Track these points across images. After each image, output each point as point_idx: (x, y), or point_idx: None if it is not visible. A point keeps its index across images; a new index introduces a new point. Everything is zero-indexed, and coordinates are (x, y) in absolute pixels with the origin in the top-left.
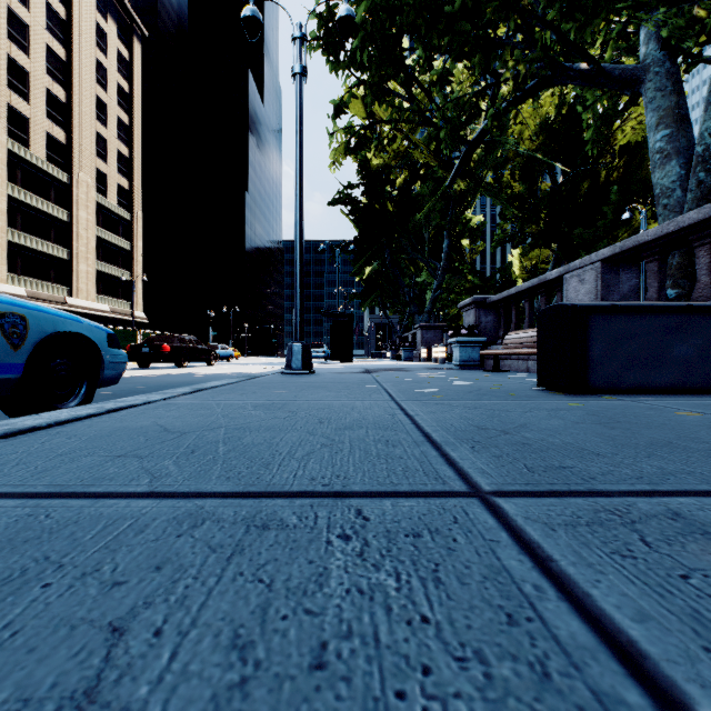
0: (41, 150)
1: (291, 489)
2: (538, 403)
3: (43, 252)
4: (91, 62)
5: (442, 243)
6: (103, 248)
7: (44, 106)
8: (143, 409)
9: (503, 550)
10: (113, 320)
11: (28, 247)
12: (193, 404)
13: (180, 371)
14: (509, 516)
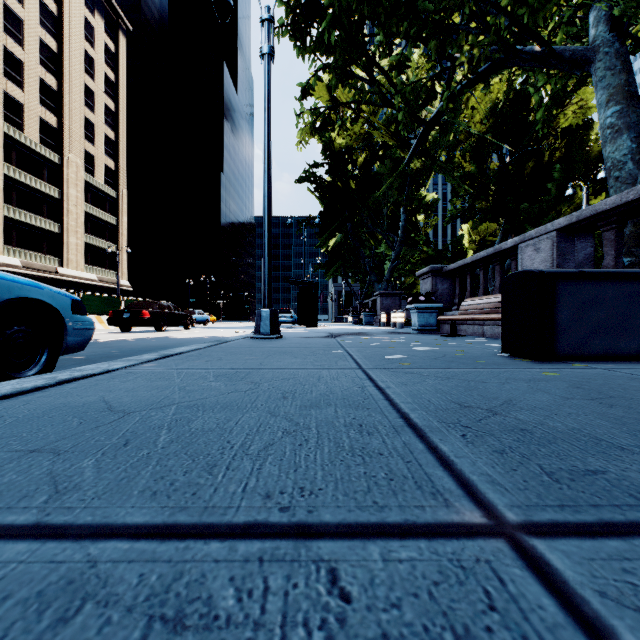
0: (35, 133)
1: (236, 517)
2: (511, 372)
3: (37, 226)
4: (80, 54)
5: (399, 218)
6: (92, 222)
7: (38, 93)
8: (99, 379)
9: None
10: (101, 288)
11: (22, 221)
12: (153, 374)
13: (158, 335)
14: (571, 587)
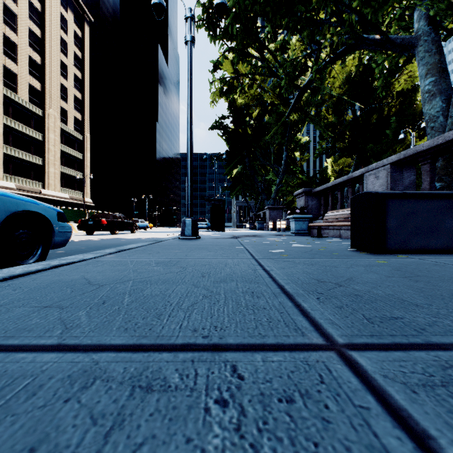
0: (25, 95)
1: (176, 341)
2: (355, 261)
3: (26, 160)
4: (57, 38)
5: (282, 154)
6: (65, 157)
7: (27, 66)
8: (78, 265)
9: (377, 421)
10: (71, 204)
11: (16, 157)
12: (114, 262)
13: (113, 237)
14: (368, 373)
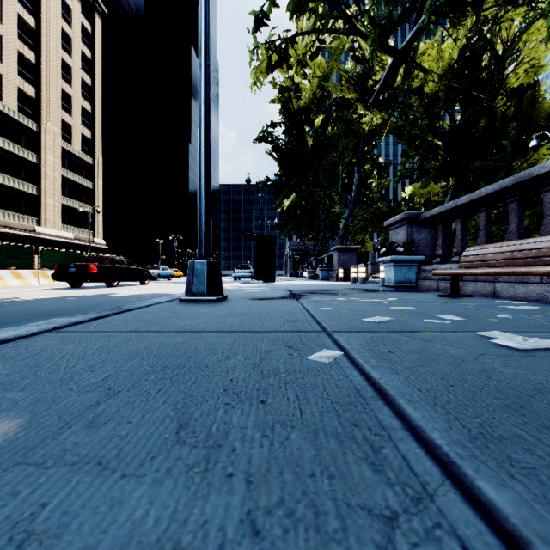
0: (13, 102)
1: None
2: None
3: (15, 188)
4: (58, 31)
5: (352, 179)
6: (69, 186)
7: (16, 65)
8: None
9: None
10: (77, 246)
11: (1, 183)
12: None
13: (98, 292)
14: None
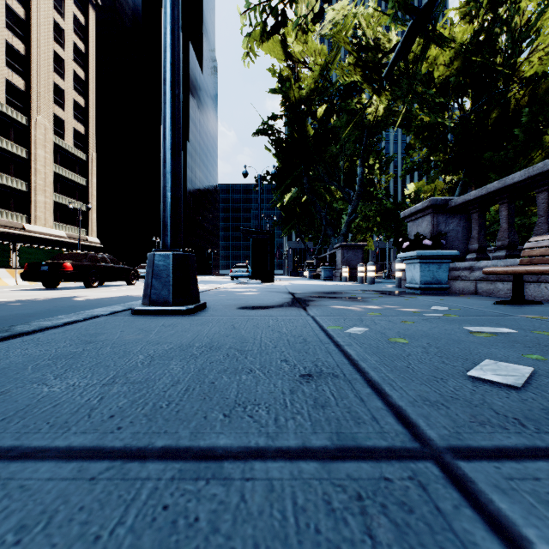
0: (1, 94)
1: None
2: None
3: (3, 184)
4: (49, 22)
5: (355, 173)
6: (61, 183)
7: (4, 56)
8: None
9: None
10: (70, 244)
11: None
12: None
13: (67, 294)
14: None
